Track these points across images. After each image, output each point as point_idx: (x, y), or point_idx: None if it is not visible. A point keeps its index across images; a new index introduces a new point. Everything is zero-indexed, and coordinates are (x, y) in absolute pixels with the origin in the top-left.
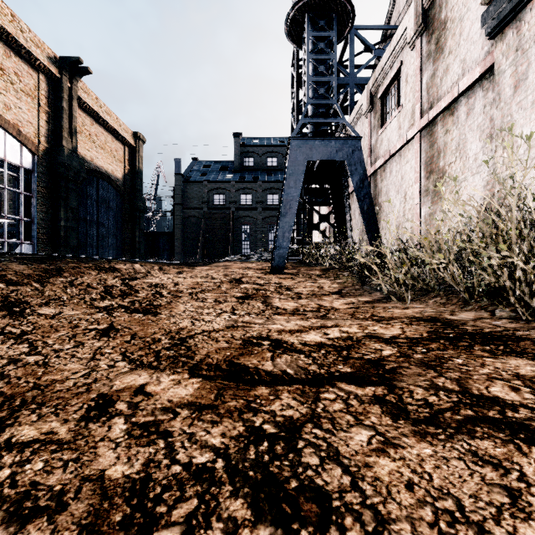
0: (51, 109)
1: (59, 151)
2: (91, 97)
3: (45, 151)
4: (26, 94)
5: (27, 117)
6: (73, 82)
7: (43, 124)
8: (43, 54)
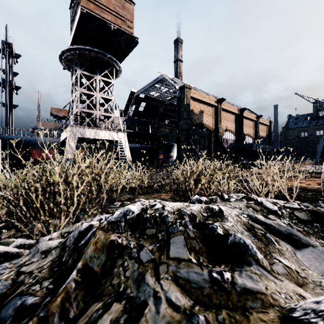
0: (254, 128)
1: (257, 137)
2: (260, 119)
3: (254, 138)
4: (251, 127)
5: (251, 132)
6: (258, 119)
7: (253, 132)
8: (254, 118)
